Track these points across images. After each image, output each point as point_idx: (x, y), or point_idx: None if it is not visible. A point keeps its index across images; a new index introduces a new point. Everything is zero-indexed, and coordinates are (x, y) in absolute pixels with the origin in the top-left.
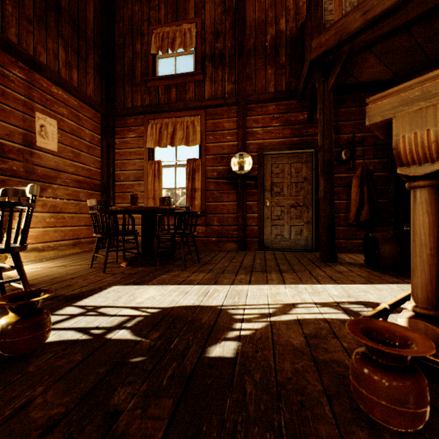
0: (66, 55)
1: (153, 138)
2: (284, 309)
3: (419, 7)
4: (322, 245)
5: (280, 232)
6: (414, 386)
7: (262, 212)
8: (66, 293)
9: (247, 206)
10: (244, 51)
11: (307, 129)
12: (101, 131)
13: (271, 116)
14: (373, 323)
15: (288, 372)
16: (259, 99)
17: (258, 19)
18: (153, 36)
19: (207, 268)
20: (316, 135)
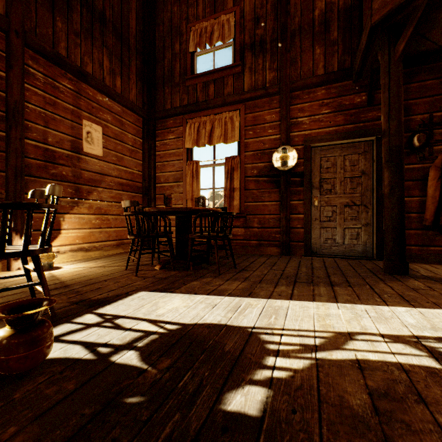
0: (110, 64)
1: (191, 138)
2: (336, 341)
3: None
4: (386, 252)
5: (331, 236)
6: None
7: (309, 212)
8: (93, 297)
9: (292, 206)
10: (288, 33)
11: (366, 114)
12: (142, 135)
13: (319, 103)
14: None
15: None
16: (305, 85)
17: None
18: (192, 33)
19: (243, 275)
20: (378, 119)
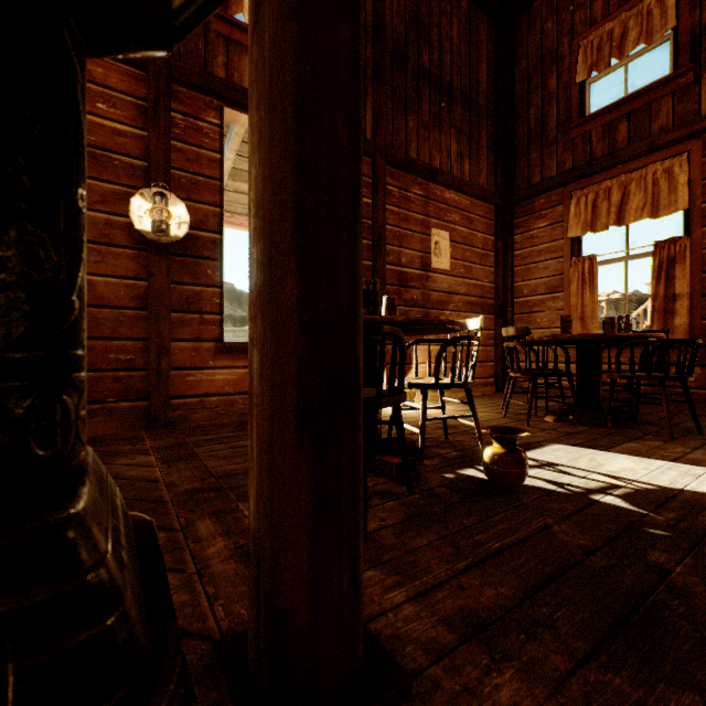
0: (457, 147)
1: (579, 221)
2: None
3: None
4: None
5: None
6: None
7: None
8: None
9: None
10: None
11: None
12: (494, 230)
13: None
14: None
15: None
16: None
17: None
18: (580, 51)
19: None
20: None
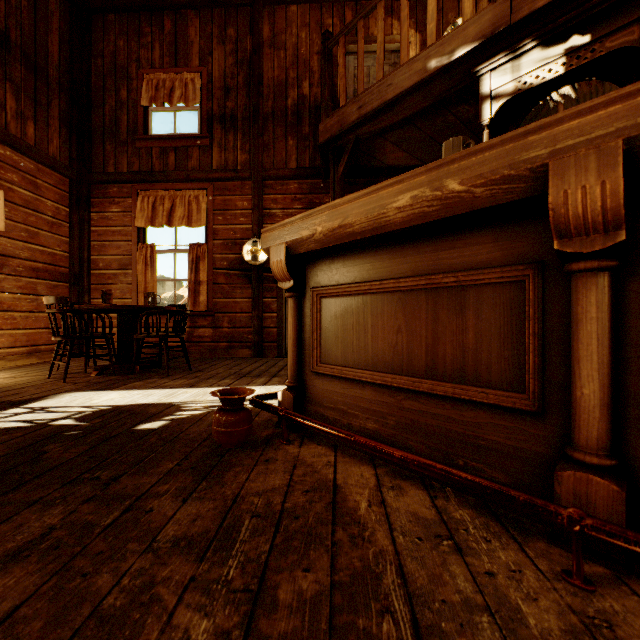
0: (17, 104)
1: (144, 215)
2: None
3: (405, 111)
4: None
5: None
6: (233, 417)
7: (282, 311)
8: (13, 399)
9: (265, 304)
10: (260, 116)
11: None
12: (70, 202)
13: (292, 197)
14: (238, 389)
15: (191, 432)
16: (278, 176)
17: (277, 78)
18: (145, 82)
19: (195, 375)
20: None
